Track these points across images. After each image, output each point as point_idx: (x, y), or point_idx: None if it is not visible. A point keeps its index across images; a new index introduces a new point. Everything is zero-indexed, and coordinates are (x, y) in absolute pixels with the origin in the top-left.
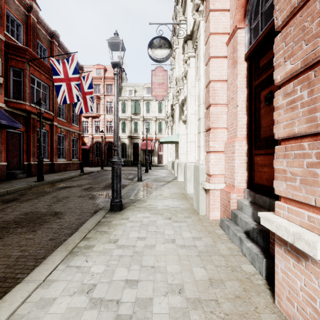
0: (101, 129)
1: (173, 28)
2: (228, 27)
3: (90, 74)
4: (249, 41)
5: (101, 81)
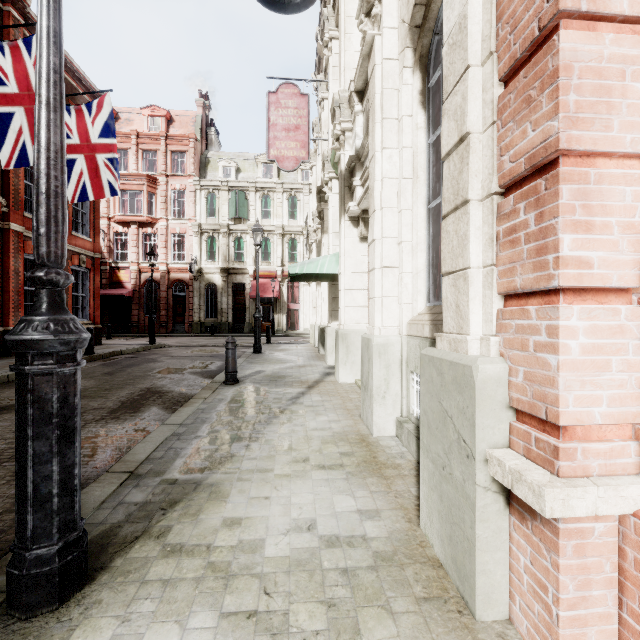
0: (160, 251)
1: (322, 7)
2: None
3: (106, 99)
4: None
5: (159, 144)
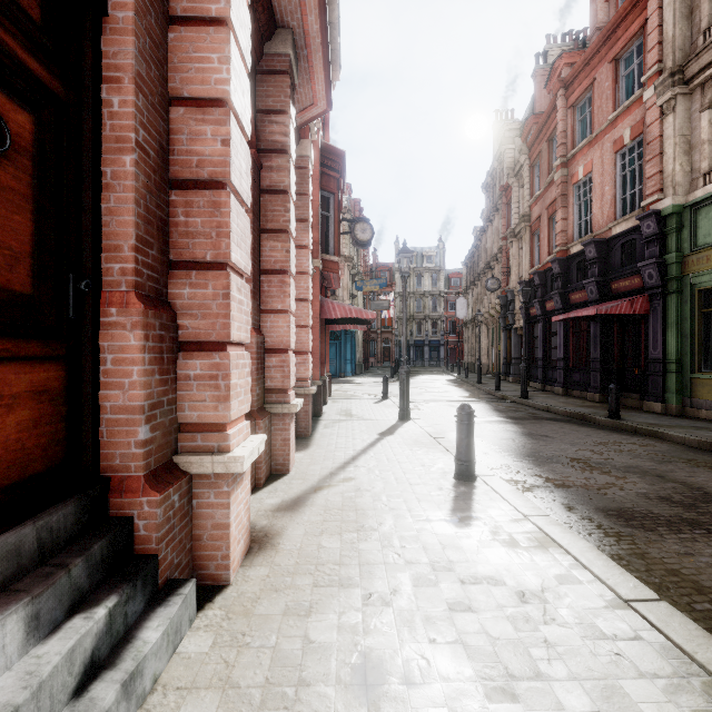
0: None
1: None
2: None
3: None
4: None
5: None
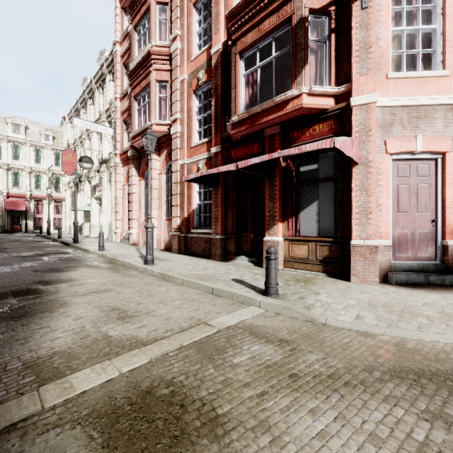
0: None
1: (76, 105)
2: (123, 180)
3: None
4: (129, 190)
5: None
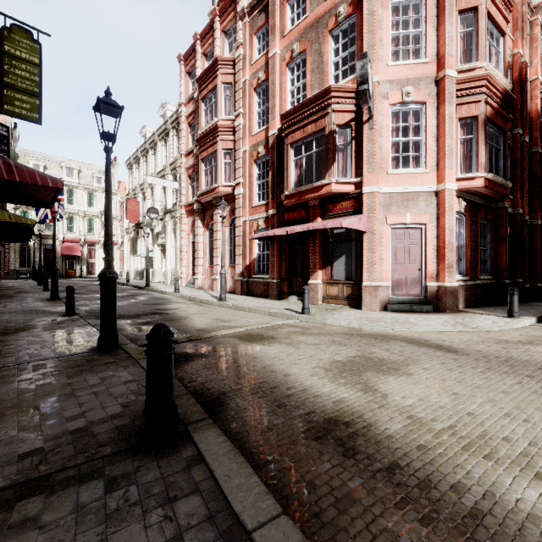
0: None
1: (136, 153)
2: (187, 229)
3: None
4: (193, 238)
5: None
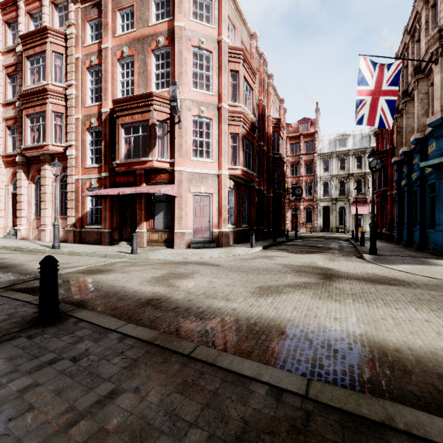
0: None
1: None
2: (6, 180)
3: None
4: (13, 190)
5: None
